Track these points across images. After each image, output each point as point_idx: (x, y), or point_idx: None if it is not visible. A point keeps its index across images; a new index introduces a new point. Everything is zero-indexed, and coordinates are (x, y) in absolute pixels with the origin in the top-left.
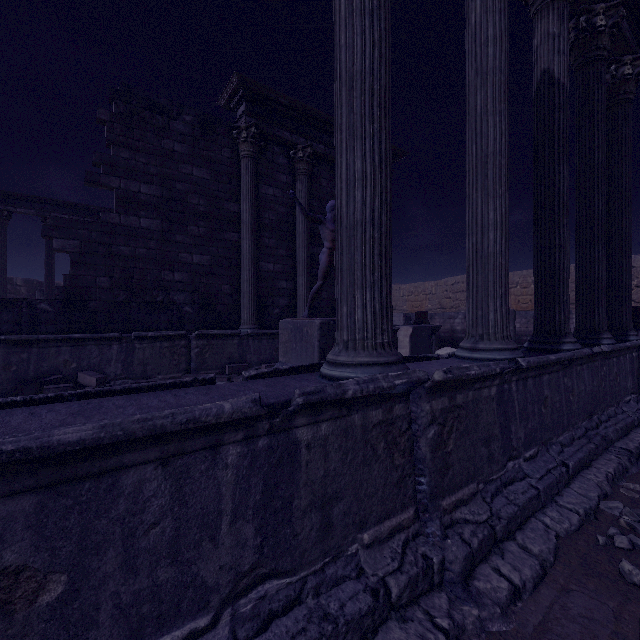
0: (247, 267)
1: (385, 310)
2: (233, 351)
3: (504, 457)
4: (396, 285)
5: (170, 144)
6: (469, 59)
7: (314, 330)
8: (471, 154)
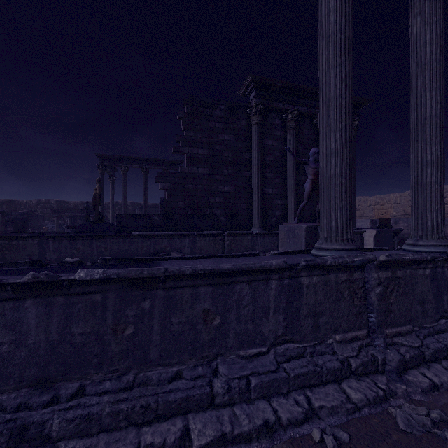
0: (256, 192)
1: (349, 221)
2: (248, 243)
3: (436, 315)
4: (363, 197)
5: (213, 124)
6: (412, 56)
7: (302, 231)
8: (413, 118)
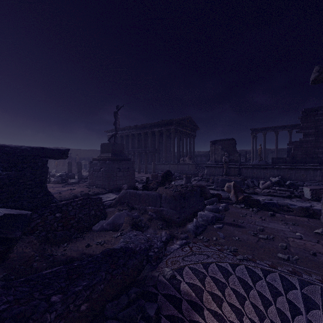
0: None
1: None
2: None
3: None
4: None
5: (317, 118)
6: None
7: None
8: None
